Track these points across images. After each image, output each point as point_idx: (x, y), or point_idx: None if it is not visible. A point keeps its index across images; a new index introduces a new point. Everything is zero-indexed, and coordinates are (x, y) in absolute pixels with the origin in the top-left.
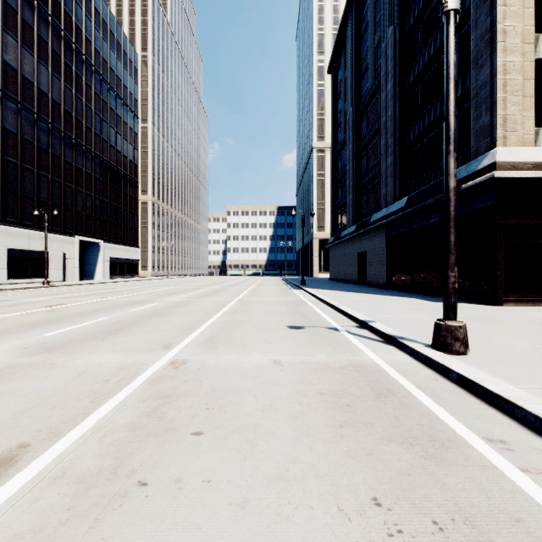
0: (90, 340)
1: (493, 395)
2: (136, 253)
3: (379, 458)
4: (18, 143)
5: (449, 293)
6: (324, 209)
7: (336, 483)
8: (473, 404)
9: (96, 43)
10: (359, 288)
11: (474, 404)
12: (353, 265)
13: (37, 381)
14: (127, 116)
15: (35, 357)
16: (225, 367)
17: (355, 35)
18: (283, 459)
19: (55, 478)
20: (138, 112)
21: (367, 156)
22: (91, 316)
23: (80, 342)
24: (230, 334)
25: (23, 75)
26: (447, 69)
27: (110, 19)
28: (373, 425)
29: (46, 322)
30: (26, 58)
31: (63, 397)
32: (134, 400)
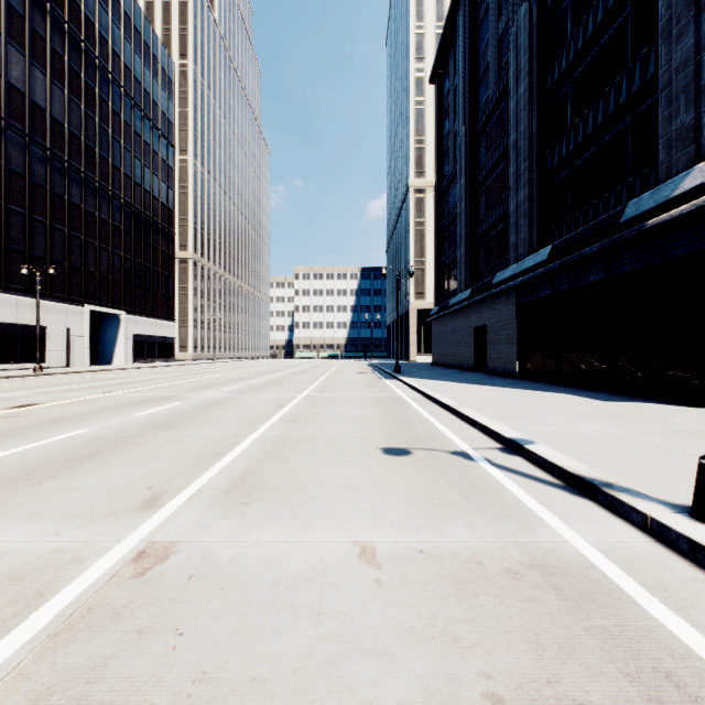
0: (16, 482)
1: None
2: (171, 329)
3: None
4: (1, 175)
5: None
6: (424, 269)
7: None
8: None
9: (115, 43)
10: (478, 377)
11: None
12: (467, 345)
13: None
14: (158, 144)
15: None
16: (251, 573)
17: (469, 26)
18: None
19: None
20: (174, 138)
21: (487, 192)
22: (61, 426)
23: None
24: (281, 467)
25: (9, 82)
26: None
27: (135, 11)
28: None
29: None
30: (14, 57)
31: None
32: None
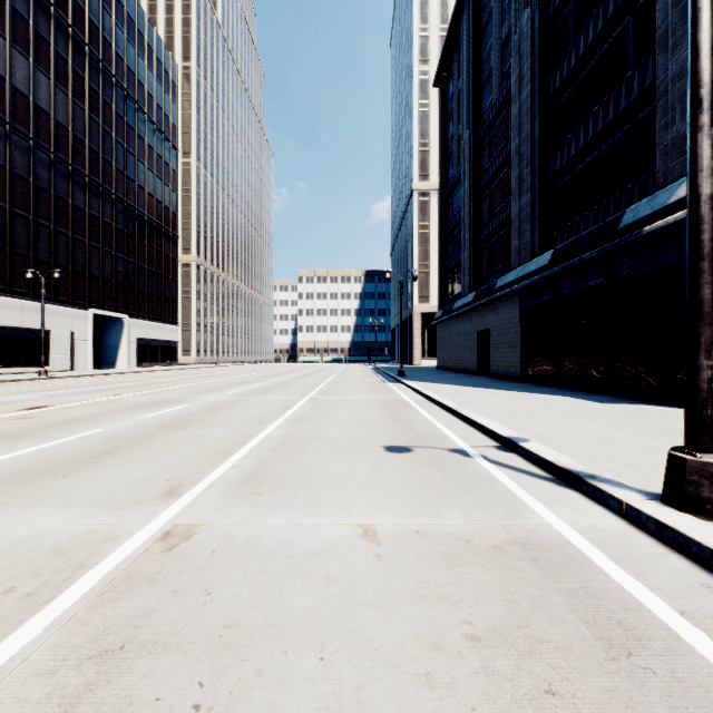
0: (43, 476)
1: None
2: (175, 333)
3: None
4: (6, 179)
5: (701, 399)
6: (429, 273)
7: None
8: None
9: (119, 46)
10: (481, 380)
11: None
12: (471, 348)
13: None
14: (162, 147)
15: None
16: (267, 549)
17: (473, 30)
18: None
19: None
20: (177, 141)
21: (491, 196)
22: (75, 427)
23: (23, 481)
24: (289, 462)
25: (13, 86)
26: None
27: (138, 13)
28: None
29: None
30: (18, 61)
31: None
32: (27, 669)
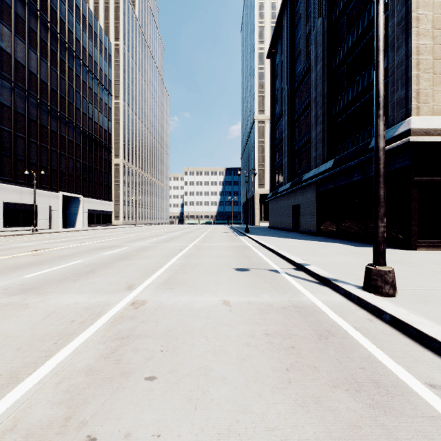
0: (63, 281)
1: (427, 338)
2: (110, 206)
3: (328, 407)
4: (12, 115)
5: (379, 241)
6: (264, 170)
7: (287, 438)
8: (409, 346)
9: (77, 33)
10: (293, 235)
11: (409, 346)
12: (288, 216)
13: (9, 322)
14: (102, 93)
15: (12, 298)
16: (180, 308)
17: (290, 26)
18: (233, 408)
19: (4, 432)
20: (111, 90)
21: (300, 125)
22: (67, 259)
23: (55, 283)
24: (185, 275)
25: (16, 59)
26: (377, 43)
27: (88, 13)
28: (317, 369)
29: (28, 264)
30: (19, 45)
31: (30, 338)
32: (94, 342)
